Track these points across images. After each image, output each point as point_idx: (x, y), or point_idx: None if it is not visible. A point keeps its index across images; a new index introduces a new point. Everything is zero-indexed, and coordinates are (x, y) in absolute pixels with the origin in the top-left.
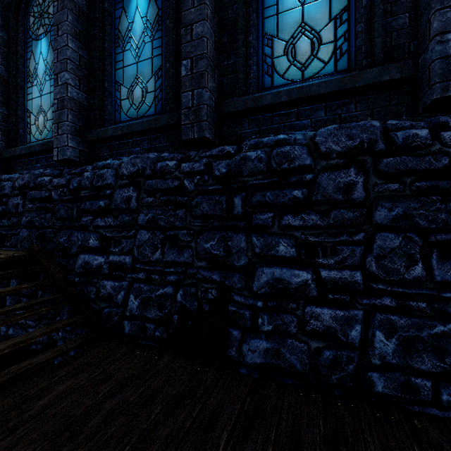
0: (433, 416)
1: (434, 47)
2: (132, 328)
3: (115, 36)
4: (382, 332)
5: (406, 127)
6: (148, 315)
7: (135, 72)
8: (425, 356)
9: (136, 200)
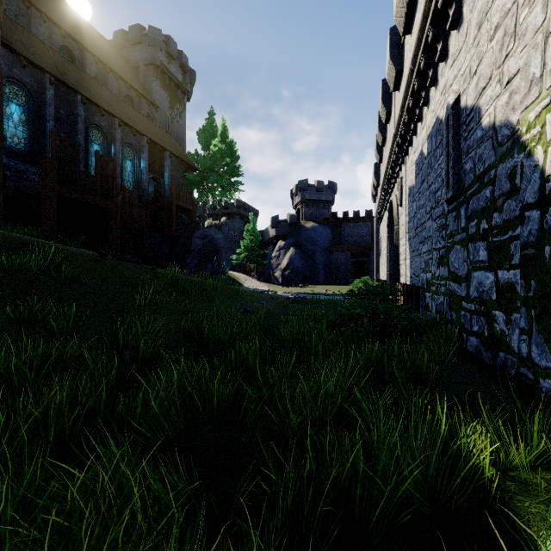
0: None
1: None
2: None
3: None
4: None
5: None
6: None
7: None
8: None
9: None
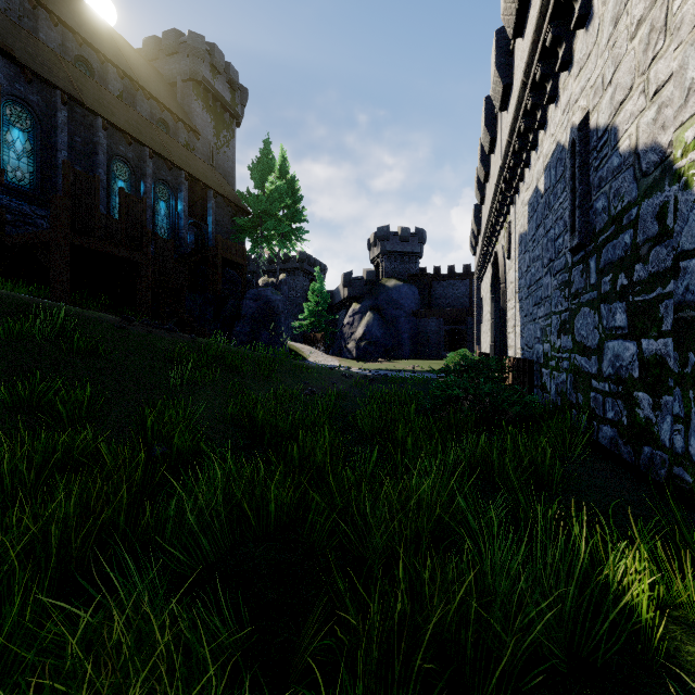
0: None
1: None
2: None
3: None
4: None
5: None
6: None
7: None
8: None
9: None
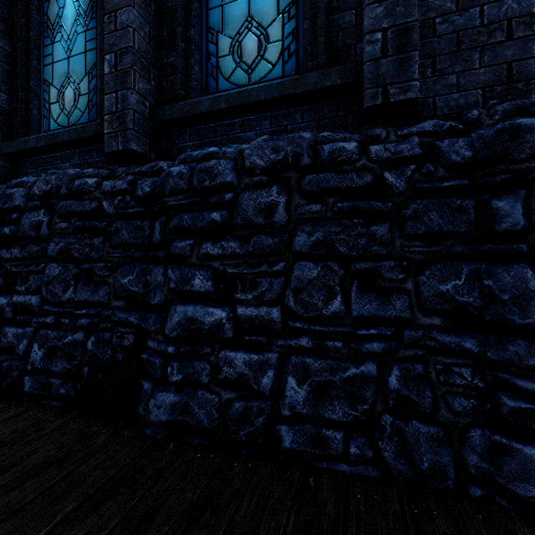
0: (339, 473)
1: (365, 48)
2: (34, 384)
3: (44, 23)
4: (295, 377)
5: (337, 139)
6: (53, 368)
7: (66, 70)
8: (336, 404)
9: (47, 226)
